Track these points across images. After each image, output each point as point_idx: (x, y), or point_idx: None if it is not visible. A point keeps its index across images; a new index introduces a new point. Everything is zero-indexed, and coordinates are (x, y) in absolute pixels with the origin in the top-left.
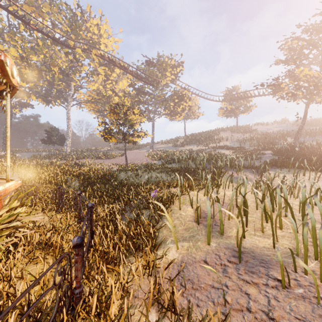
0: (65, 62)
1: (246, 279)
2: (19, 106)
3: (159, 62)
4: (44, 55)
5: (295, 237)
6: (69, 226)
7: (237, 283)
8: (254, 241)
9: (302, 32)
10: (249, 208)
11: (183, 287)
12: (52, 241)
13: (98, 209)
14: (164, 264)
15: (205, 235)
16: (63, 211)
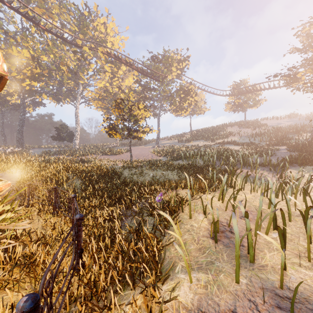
0: (73, 61)
1: None
2: (33, 105)
3: (164, 57)
4: (54, 54)
5: None
6: (63, 233)
7: None
8: (303, 278)
9: None
10: (278, 218)
11: None
12: (37, 256)
13: (96, 213)
14: (173, 310)
15: (227, 262)
16: (59, 214)
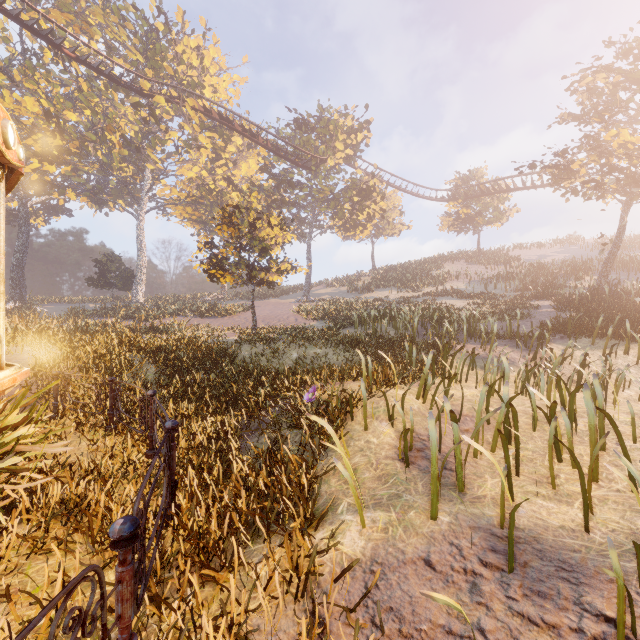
0: (133, 124)
1: (528, 613)
2: (45, 212)
3: (321, 122)
4: (92, 109)
5: (632, 504)
6: (130, 463)
7: (506, 622)
8: (537, 512)
9: (616, 56)
10: None
11: (379, 628)
12: (88, 501)
13: (192, 426)
14: (332, 565)
15: (423, 494)
16: (120, 430)
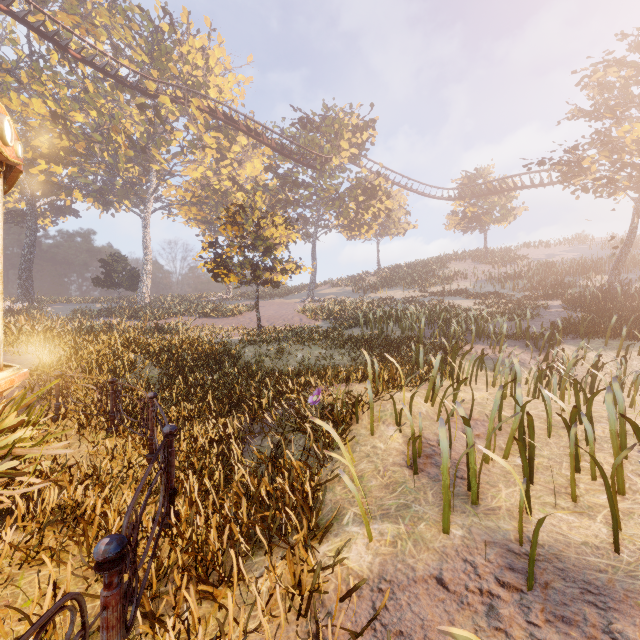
0: (139, 125)
1: None
2: (52, 213)
3: (326, 121)
4: (98, 110)
5: None
6: (131, 467)
7: None
8: (557, 526)
9: (628, 49)
10: None
11: None
12: (86, 507)
13: (194, 428)
14: (337, 582)
15: (433, 505)
16: (121, 432)
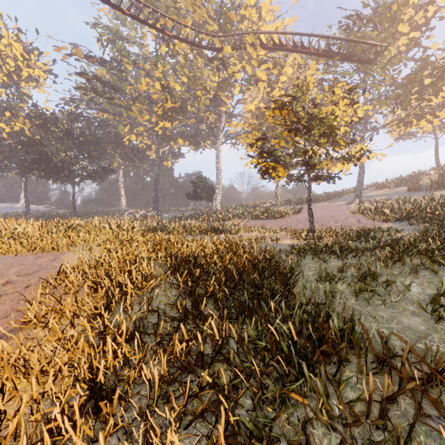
0: (213, 82)
1: None
2: (172, 157)
3: (379, 9)
4: (187, 77)
5: None
6: None
7: None
8: None
9: None
10: None
11: None
12: None
13: None
14: None
15: None
16: None
